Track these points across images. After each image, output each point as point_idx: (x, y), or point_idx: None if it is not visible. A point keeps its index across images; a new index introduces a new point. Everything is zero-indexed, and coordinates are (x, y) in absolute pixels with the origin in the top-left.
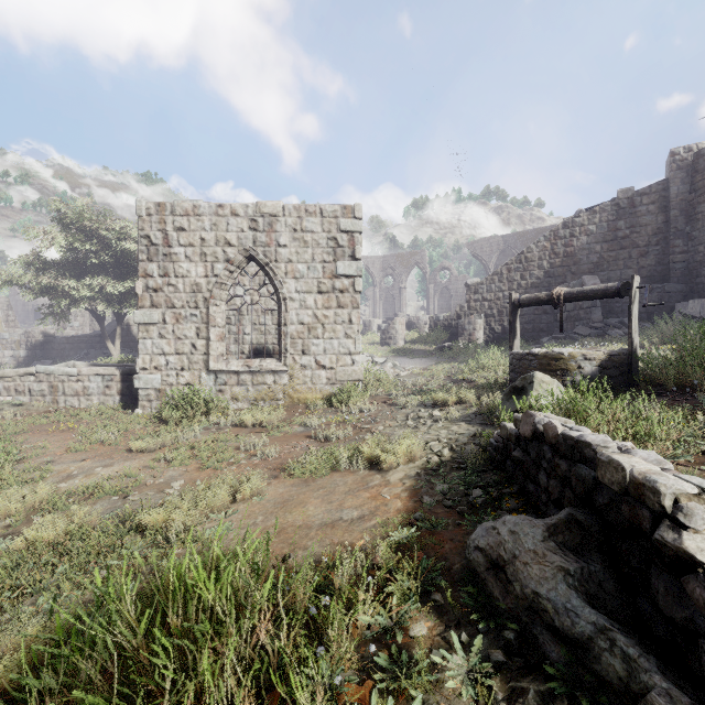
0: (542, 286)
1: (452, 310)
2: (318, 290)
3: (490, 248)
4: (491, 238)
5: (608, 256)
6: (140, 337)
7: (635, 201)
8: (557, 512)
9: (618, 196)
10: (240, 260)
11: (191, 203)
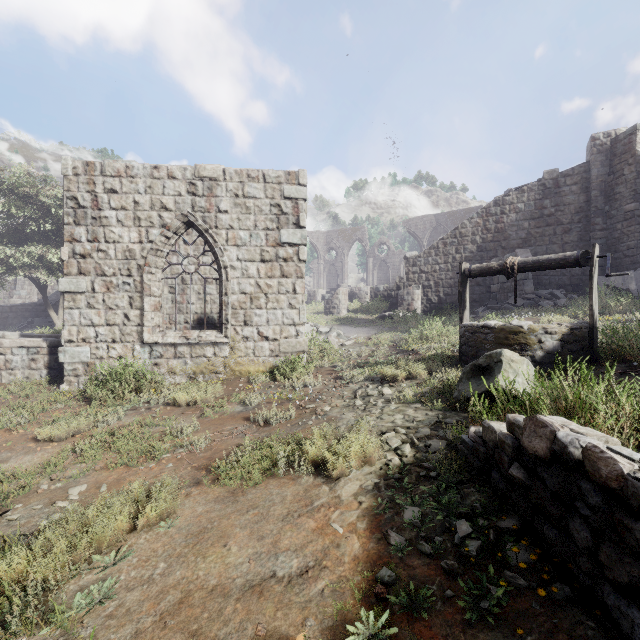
0: (475, 260)
1: (389, 281)
2: (261, 258)
3: (424, 225)
4: (425, 216)
5: (535, 232)
6: (66, 307)
7: (559, 181)
8: (629, 610)
9: (544, 177)
10: (178, 225)
11: (123, 163)
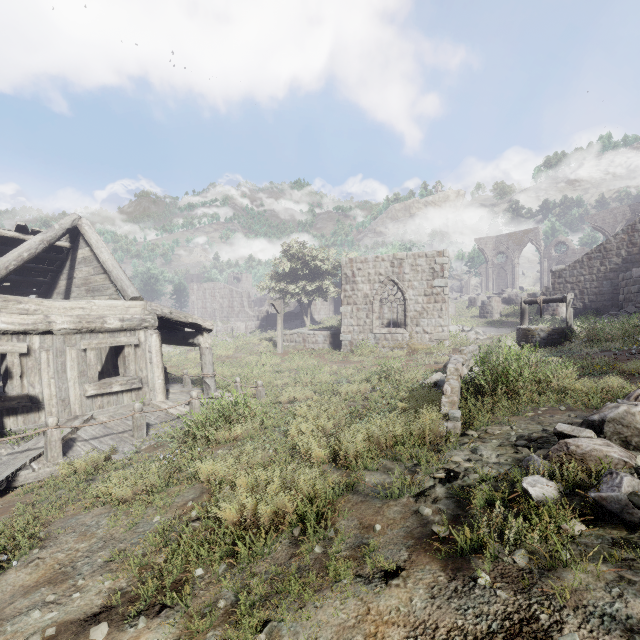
0: (620, 271)
1: None
2: (424, 294)
3: (614, 219)
4: (615, 209)
5: None
6: (342, 318)
7: None
8: None
9: None
10: (386, 282)
11: (364, 257)
